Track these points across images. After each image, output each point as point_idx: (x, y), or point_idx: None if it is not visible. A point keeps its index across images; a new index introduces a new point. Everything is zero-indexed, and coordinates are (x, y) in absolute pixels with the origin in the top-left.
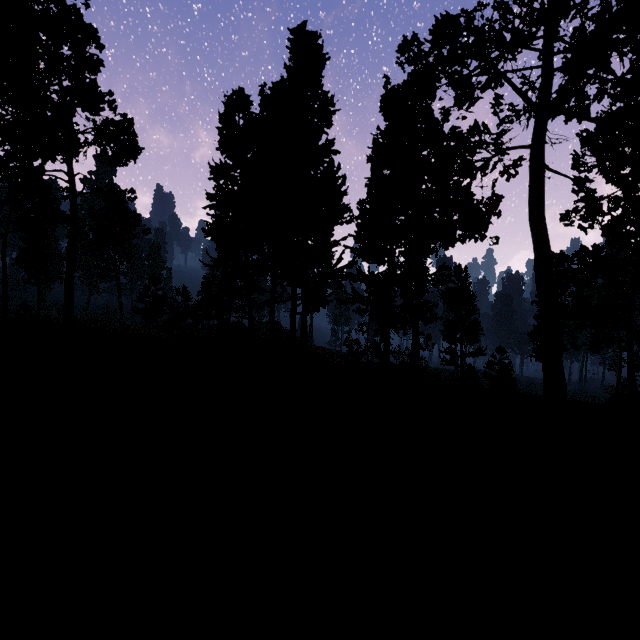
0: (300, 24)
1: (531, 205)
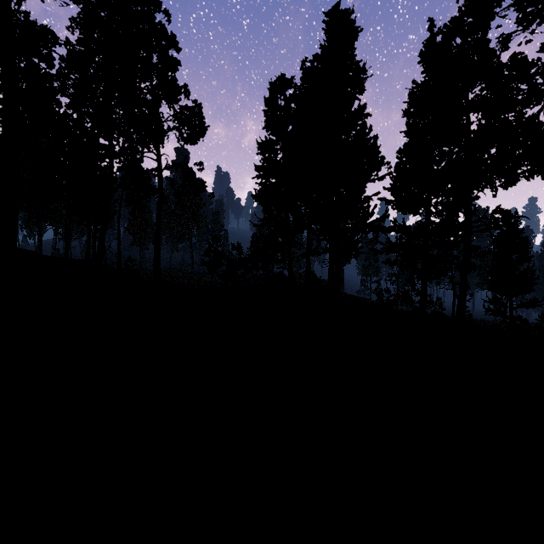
0: (334, 5)
1: None
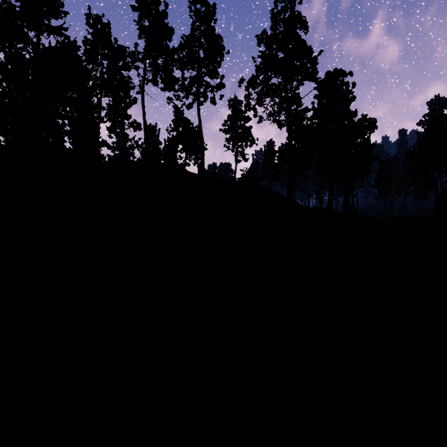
0: None
1: None
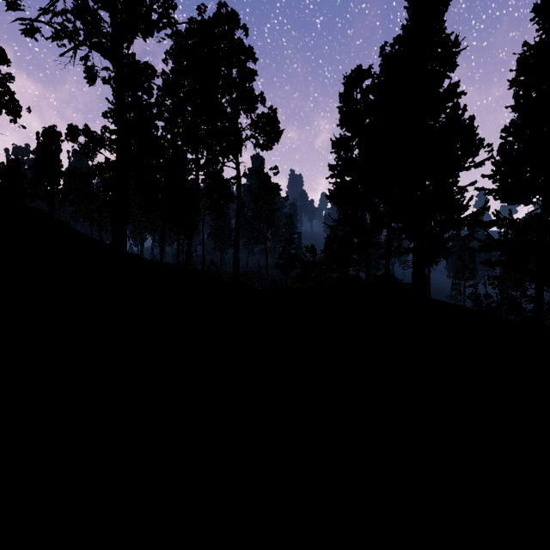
0: None
1: None
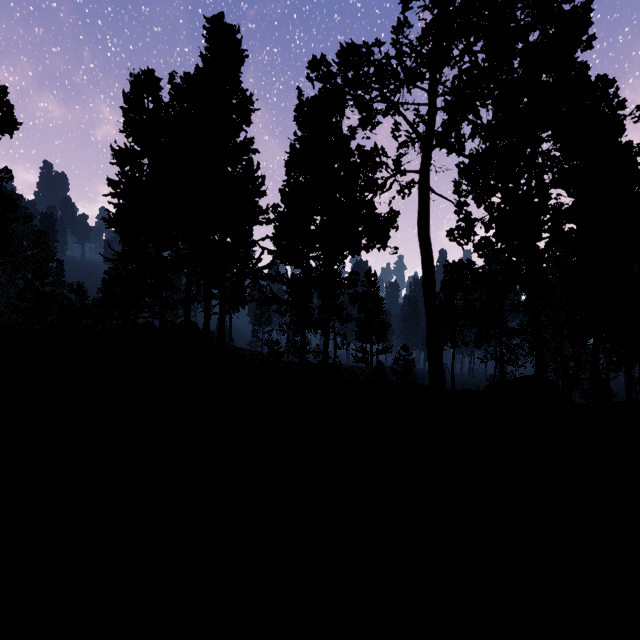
0: (217, 14)
1: (419, 223)
